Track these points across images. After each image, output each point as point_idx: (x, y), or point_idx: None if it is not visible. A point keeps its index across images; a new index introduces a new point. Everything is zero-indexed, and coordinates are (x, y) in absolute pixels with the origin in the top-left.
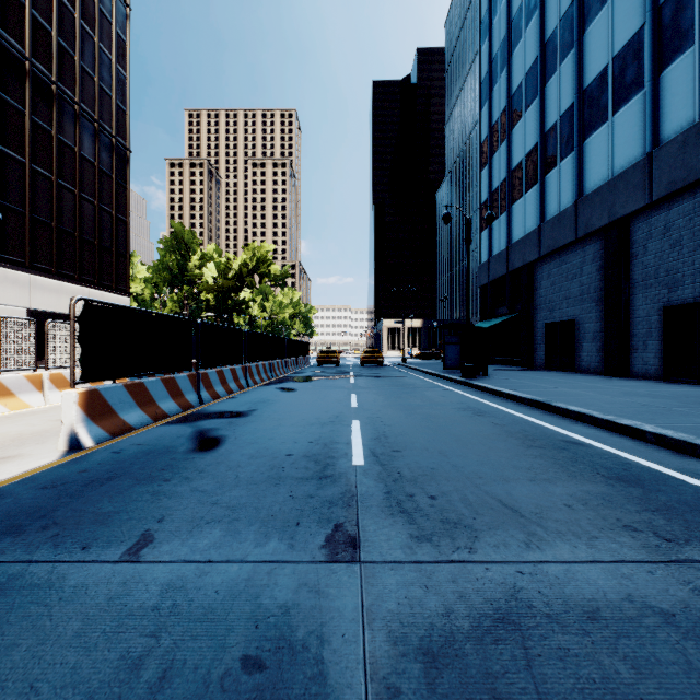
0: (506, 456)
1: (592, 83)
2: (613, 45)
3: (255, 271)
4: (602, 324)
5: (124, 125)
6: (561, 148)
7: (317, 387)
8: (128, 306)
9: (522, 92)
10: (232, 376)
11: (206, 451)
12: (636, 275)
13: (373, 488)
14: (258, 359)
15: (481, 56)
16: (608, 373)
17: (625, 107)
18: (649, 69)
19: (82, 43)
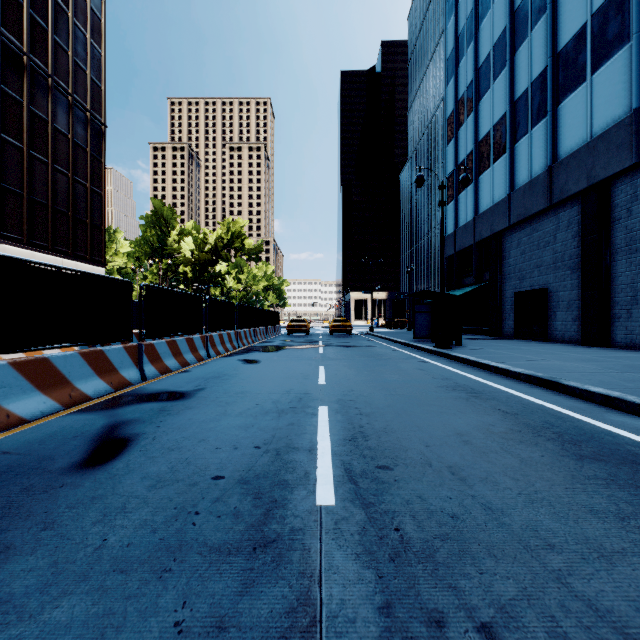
0: (560, 481)
1: (567, 44)
2: (591, 2)
3: (230, 245)
4: (578, 292)
5: (99, 100)
6: (533, 114)
7: (283, 358)
8: (21, 258)
9: (490, 63)
10: (188, 347)
11: (93, 467)
12: (618, 240)
13: (354, 588)
14: (222, 328)
15: (447, 33)
16: (586, 343)
17: (606, 65)
18: (636, 20)
19: (55, 16)
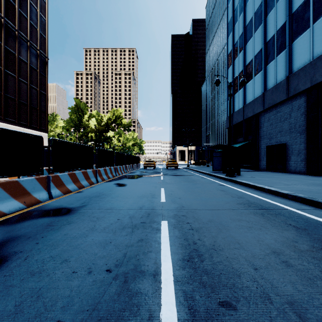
0: None
1: (298, 8)
2: None
3: (114, 122)
4: (304, 145)
5: (44, 44)
6: (277, 48)
7: (140, 183)
8: None
9: (252, 23)
10: (84, 177)
11: None
12: None
13: None
14: (106, 165)
15: (228, 9)
16: (310, 173)
17: None
18: None
19: None
